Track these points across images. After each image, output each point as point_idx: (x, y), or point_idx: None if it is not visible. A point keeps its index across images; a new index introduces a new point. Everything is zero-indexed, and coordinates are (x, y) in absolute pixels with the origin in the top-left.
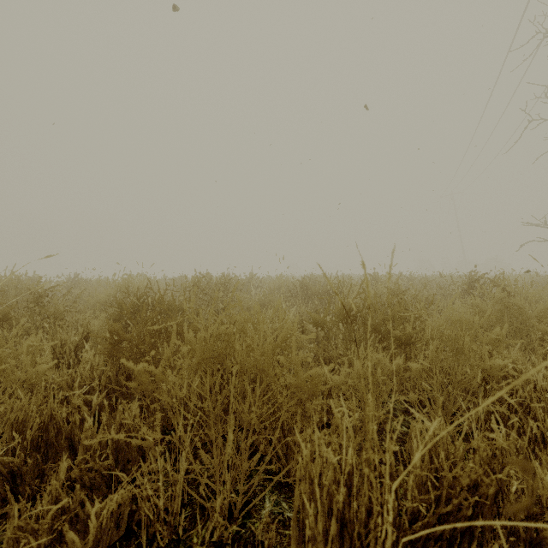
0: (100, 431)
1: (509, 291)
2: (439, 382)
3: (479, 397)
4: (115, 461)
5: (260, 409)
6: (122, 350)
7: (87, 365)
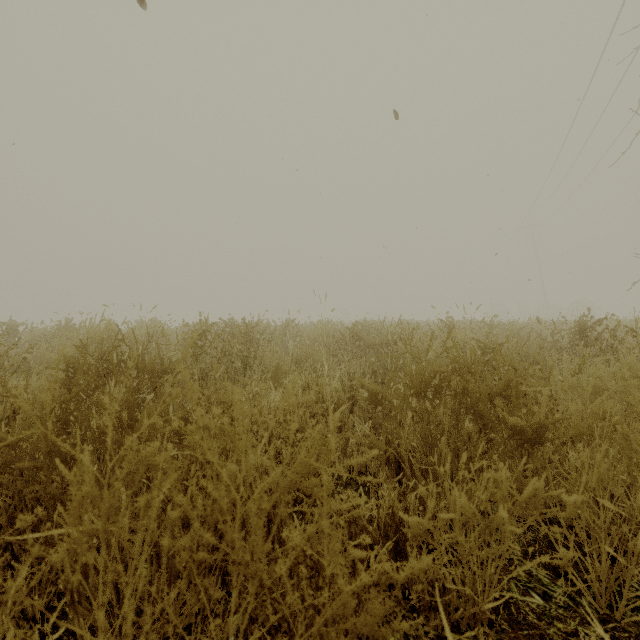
0: None
1: None
2: (608, 520)
3: None
4: None
5: None
6: (16, 459)
7: None
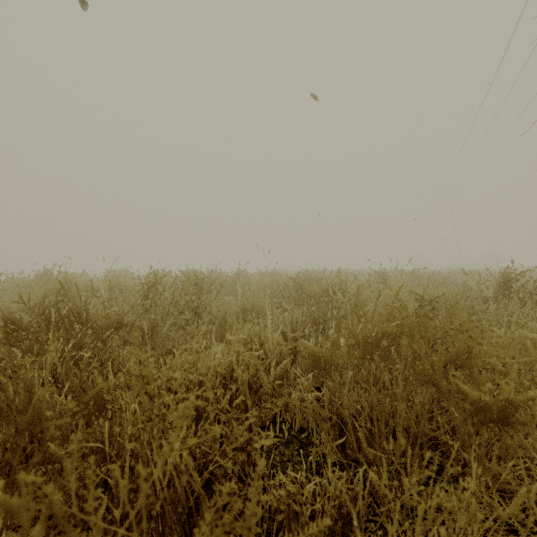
0: None
1: None
2: None
3: None
4: None
5: None
6: None
7: None
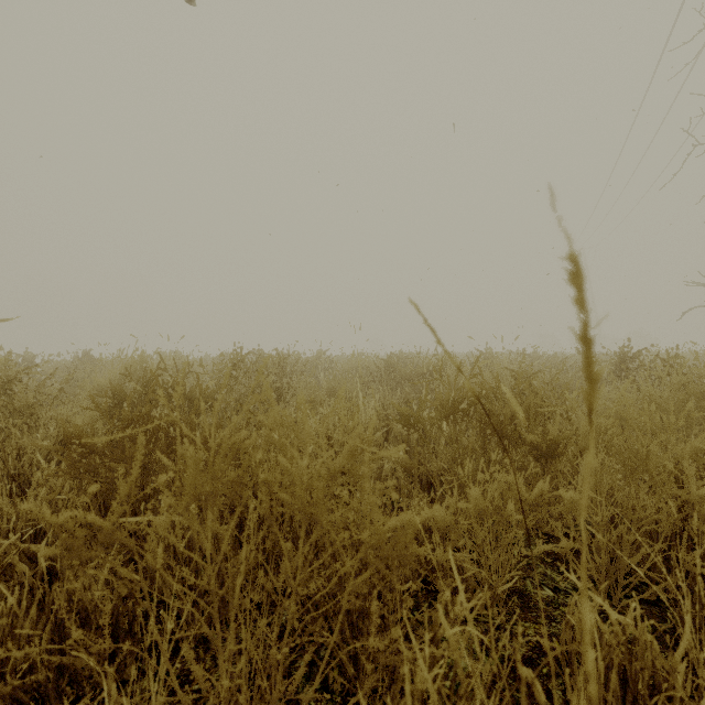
0: (31, 615)
1: (685, 374)
2: (606, 519)
3: (676, 548)
4: (58, 667)
5: (305, 588)
6: (95, 467)
7: (42, 490)
